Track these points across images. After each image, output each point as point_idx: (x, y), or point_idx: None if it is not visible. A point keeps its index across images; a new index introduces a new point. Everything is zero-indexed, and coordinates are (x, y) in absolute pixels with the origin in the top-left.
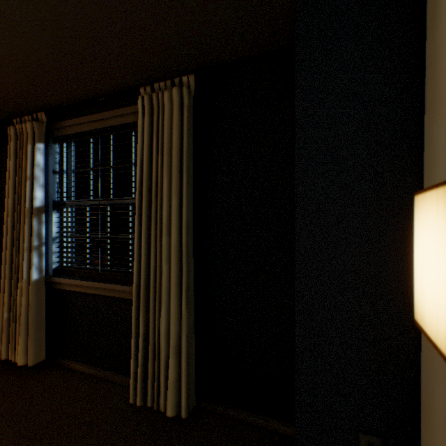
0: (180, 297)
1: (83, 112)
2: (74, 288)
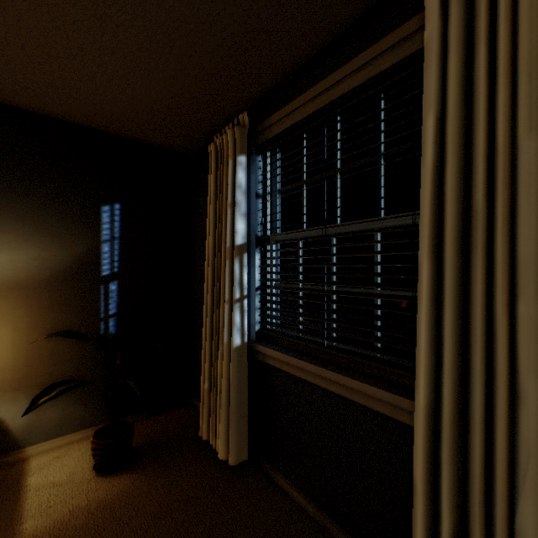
0: None
1: (296, 92)
2: (282, 365)
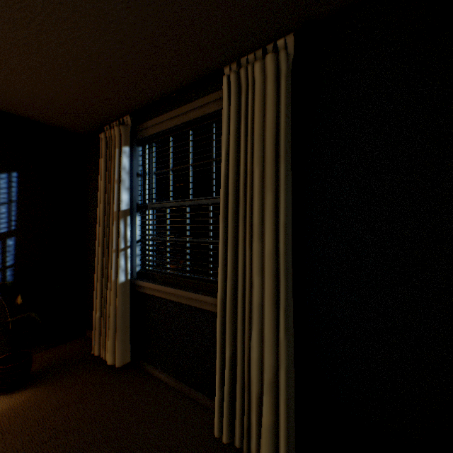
0: (275, 319)
1: (164, 110)
2: (155, 292)
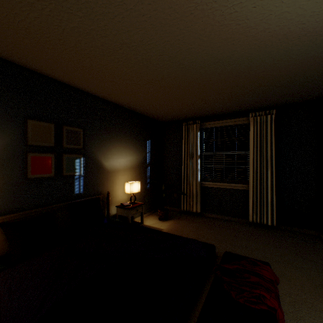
0: (271, 186)
1: (215, 119)
2: (210, 185)
